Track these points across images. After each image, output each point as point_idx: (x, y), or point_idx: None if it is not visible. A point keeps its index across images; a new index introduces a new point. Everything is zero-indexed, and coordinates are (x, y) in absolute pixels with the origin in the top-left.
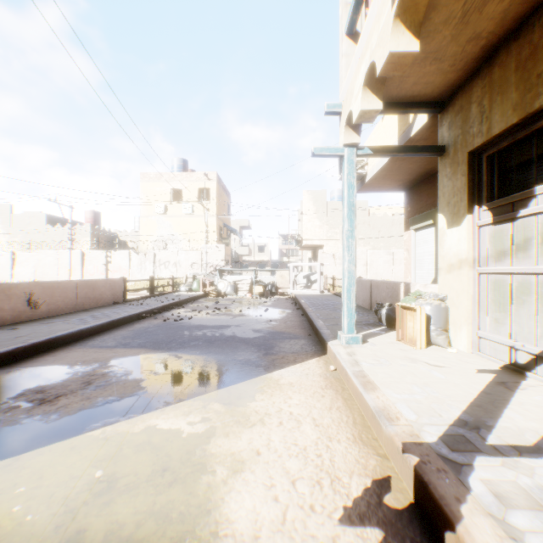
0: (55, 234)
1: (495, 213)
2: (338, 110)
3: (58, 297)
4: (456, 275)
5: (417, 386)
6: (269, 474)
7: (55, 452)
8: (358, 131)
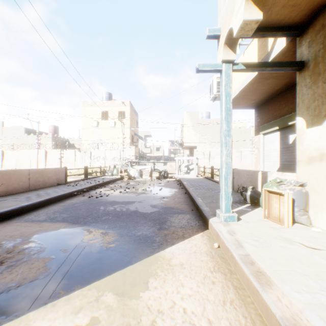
0: (30, 140)
1: None
2: (218, 34)
3: (14, 181)
4: (317, 166)
5: (310, 278)
6: None
7: None
8: (234, 49)
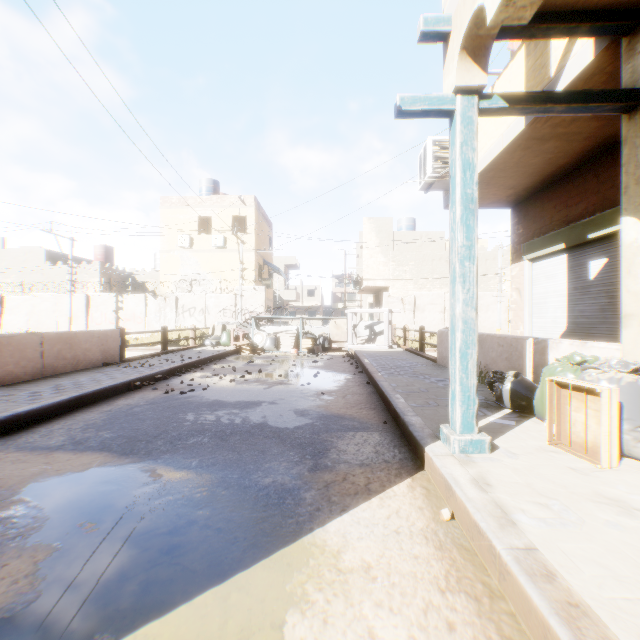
0: (56, 274)
1: None
2: (445, 30)
3: (8, 358)
4: None
5: None
6: None
7: None
8: (483, 62)
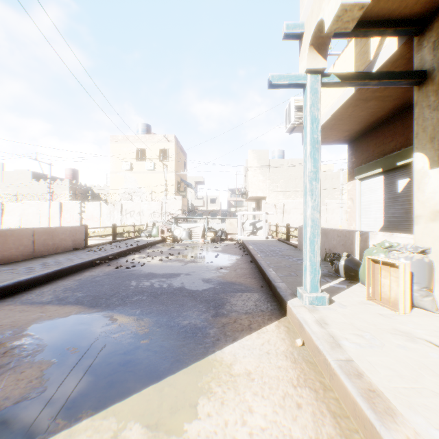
0: (39, 188)
1: None
2: (300, 32)
3: (11, 244)
4: None
5: None
6: None
7: None
8: (324, 53)
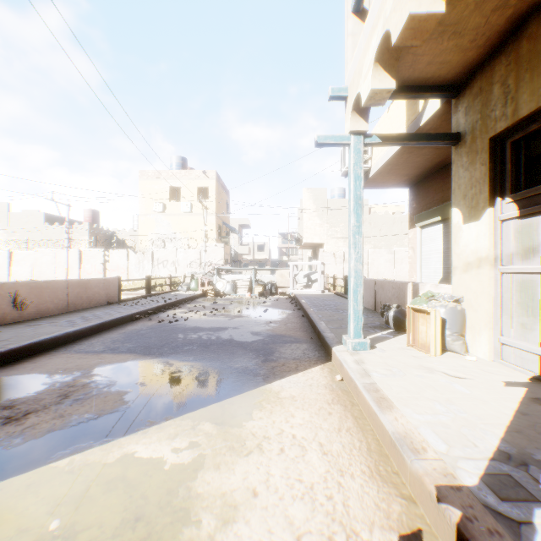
0: (53, 233)
1: (521, 205)
2: (344, 95)
3: (47, 297)
4: (475, 274)
5: (439, 403)
6: (268, 526)
7: (7, 492)
8: (366, 117)
